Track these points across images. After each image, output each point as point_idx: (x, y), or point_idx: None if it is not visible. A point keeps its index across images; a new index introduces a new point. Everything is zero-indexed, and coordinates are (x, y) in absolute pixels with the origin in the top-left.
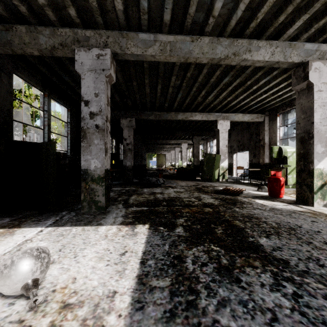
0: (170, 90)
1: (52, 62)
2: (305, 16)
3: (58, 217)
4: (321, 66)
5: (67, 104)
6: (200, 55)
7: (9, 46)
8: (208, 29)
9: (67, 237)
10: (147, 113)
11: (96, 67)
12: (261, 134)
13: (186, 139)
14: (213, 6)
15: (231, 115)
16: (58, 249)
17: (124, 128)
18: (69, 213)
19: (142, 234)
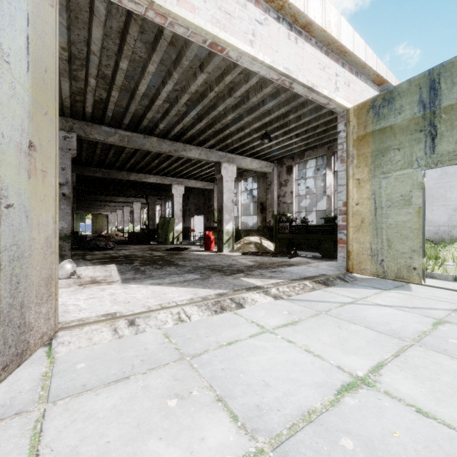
0: (123, 155)
1: None
2: (213, 140)
3: None
4: (228, 166)
5: None
6: (151, 148)
7: None
8: (157, 132)
9: None
10: (93, 170)
11: (63, 146)
12: (212, 200)
13: (139, 197)
14: (159, 125)
15: (185, 181)
16: None
17: None
18: None
19: (113, 266)
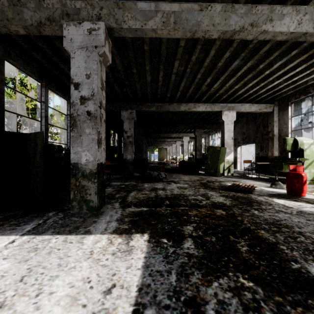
0: (172, 78)
1: (45, 46)
2: None
3: (42, 220)
4: None
5: (66, 96)
6: (209, 28)
7: None
8: None
9: (40, 254)
10: (148, 105)
11: (88, 43)
12: (270, 125)
13: (187, 132)
14: None
15: (237, 105)
16: (20, 276)
17: (125, 120)
18: (56, 215)
19: (139, 251)
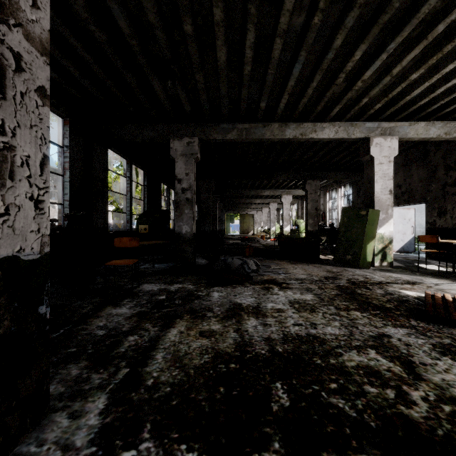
0: (276, 51)
1: None
2: None
3: None
4: None
5: (60, 108)
6: None
7: None
8: None
9: None
10: (222, 127)
11: None
12: None
13: (289, 188)
14: None
15: (401, 125)
16: None
17: (178, 158)
18: None
19: None
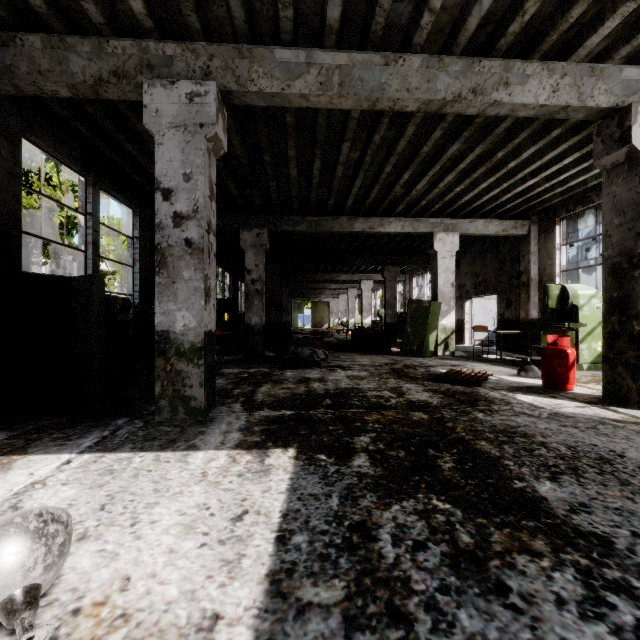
0: (339, 172)
1: (100, 113)
2: (626, 7)
3: (107, 431)
4: None
5: (132, 201)
6: (401, 95)
7: (9, 77)
8: (420, 40)
9: (121, 477)
10: (292, 219)
11: (187, 119)
12: (523, 260)
13: (369, 271)
14: None
15: (462, 222)
16: (99, 504)
17: (248, 249)
18: (131, 423)
19: (281, 471)
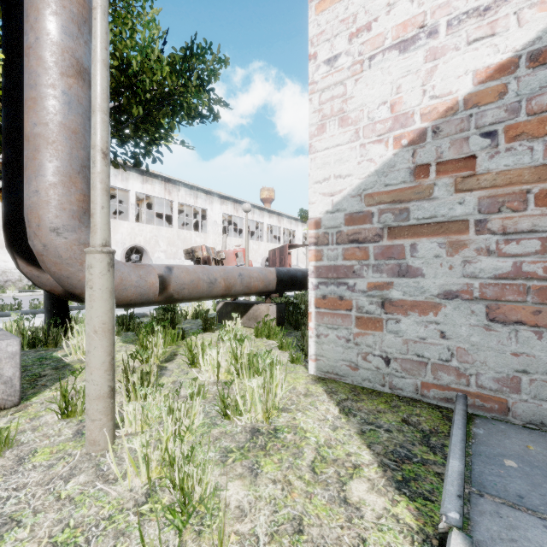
0: None
1: None
2: None
3: None
4: None
5: None
6: None
7: None
8: None
9: None
10: None
11: None
12: None
13: None
14: None
15: None
16: None
17: None
18: None
19: None
